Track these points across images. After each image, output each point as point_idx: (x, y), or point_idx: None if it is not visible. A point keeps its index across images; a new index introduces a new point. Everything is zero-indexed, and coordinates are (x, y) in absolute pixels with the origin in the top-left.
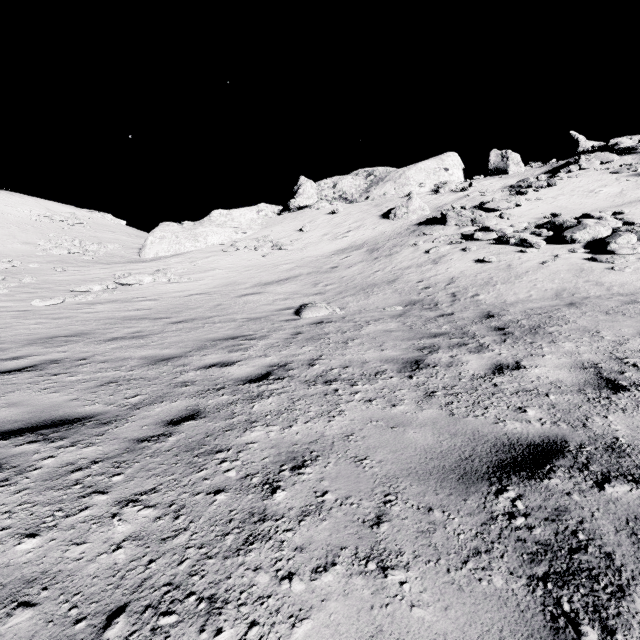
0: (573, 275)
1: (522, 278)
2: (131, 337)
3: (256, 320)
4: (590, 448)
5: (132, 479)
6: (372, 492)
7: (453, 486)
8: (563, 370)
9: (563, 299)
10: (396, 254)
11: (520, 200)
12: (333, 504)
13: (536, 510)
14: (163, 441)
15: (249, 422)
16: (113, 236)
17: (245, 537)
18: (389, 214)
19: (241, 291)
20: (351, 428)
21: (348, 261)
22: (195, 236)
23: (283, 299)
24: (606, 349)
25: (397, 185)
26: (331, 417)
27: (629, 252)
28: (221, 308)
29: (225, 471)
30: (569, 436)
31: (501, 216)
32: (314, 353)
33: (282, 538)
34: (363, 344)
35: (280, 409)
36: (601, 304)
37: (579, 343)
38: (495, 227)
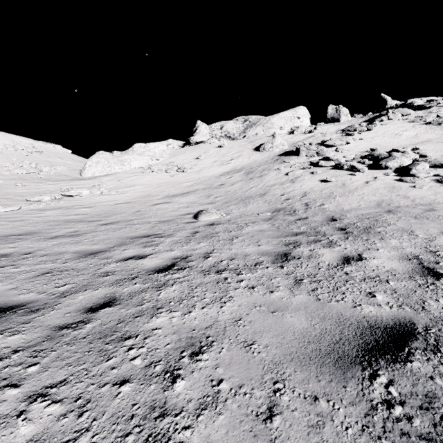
0: (388, 191)
1: (353, 193)
2: (69, 235)
3: (165, 222)
4: (435, 330)
5: (46, 369)
6: (262, 380)
7: (332, 371)
8: (394, 261)
9: (383, 208)
10: (265, 175)
11: (349, 139)
12: (228, 394)
13: (409, 397)
14: (81, 328)
15: (155, 308)
16: (61, 161)
17: (145, 438)
18: (260, 148)
19: (154, 201)
20: (239, 313)
21: (231, 180)
22: (122, 161)
23: (185, 207)
24: (421, 244)
25: (265, 128)
26: (223, 303)
27: (425, 175)
28: (139, 213)
29: (131, 359)
30: (415, 318)
31: (337, 150)
32: (208, 248)
33: (180, 438)
34: (244, 241)
35: (181, 296)
36: (410, 211)
37: (401, 240)
38: (333, 157)
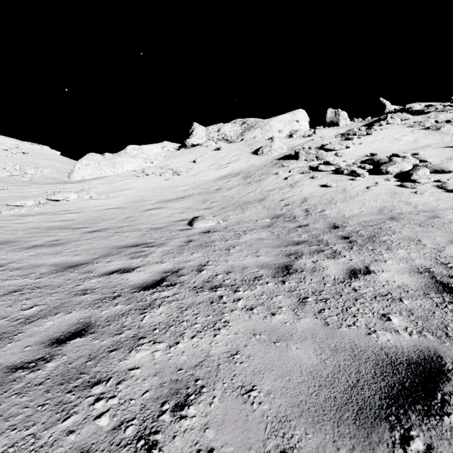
0: (390, 197)
1: (354, 198)
2: (49, 245)
3: (157, 229)
4: None
5: None
6: (264, 448)
7: (352, 433)
8: (405, 274)
9: (385, 214)
10: (264, 180)
11: (349, 143)
12: None
13: None
14: (40, 369)
15: (136, 338)
16: (49, 163)
17: None
18: (258, 151)
19: (147, 206)
20: (236, 344)
21: (229, 184)
22: (113, 164)
23: (179, 213)
24: (431, 255)
25: (263, 131)
26: (216, 330)
27: (426, 181)
28: (130, 219)
29: (97, 416)
30: (440, 350)
31: (336, 154)
32: (202, 259)
33: None
34: (242, 251)
35: (168, 321)
36: (413, 218)
37: (409, 250)
38: (333, 162)
